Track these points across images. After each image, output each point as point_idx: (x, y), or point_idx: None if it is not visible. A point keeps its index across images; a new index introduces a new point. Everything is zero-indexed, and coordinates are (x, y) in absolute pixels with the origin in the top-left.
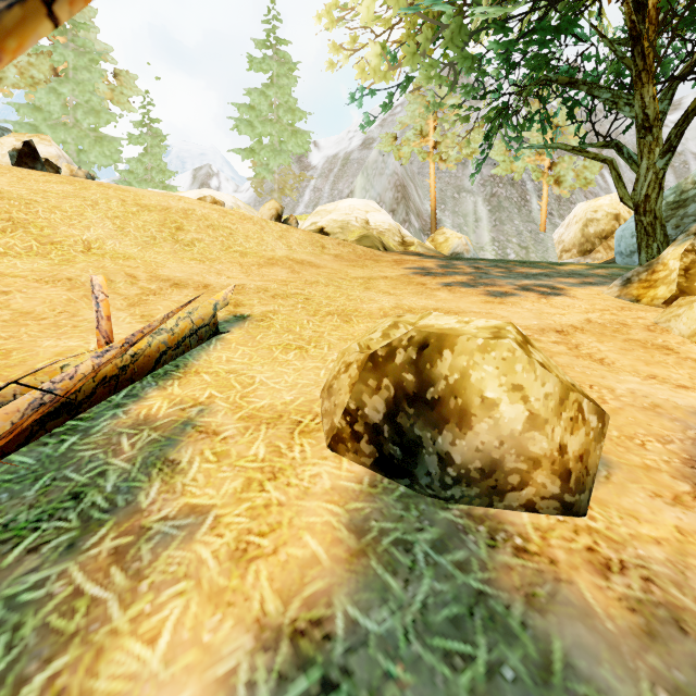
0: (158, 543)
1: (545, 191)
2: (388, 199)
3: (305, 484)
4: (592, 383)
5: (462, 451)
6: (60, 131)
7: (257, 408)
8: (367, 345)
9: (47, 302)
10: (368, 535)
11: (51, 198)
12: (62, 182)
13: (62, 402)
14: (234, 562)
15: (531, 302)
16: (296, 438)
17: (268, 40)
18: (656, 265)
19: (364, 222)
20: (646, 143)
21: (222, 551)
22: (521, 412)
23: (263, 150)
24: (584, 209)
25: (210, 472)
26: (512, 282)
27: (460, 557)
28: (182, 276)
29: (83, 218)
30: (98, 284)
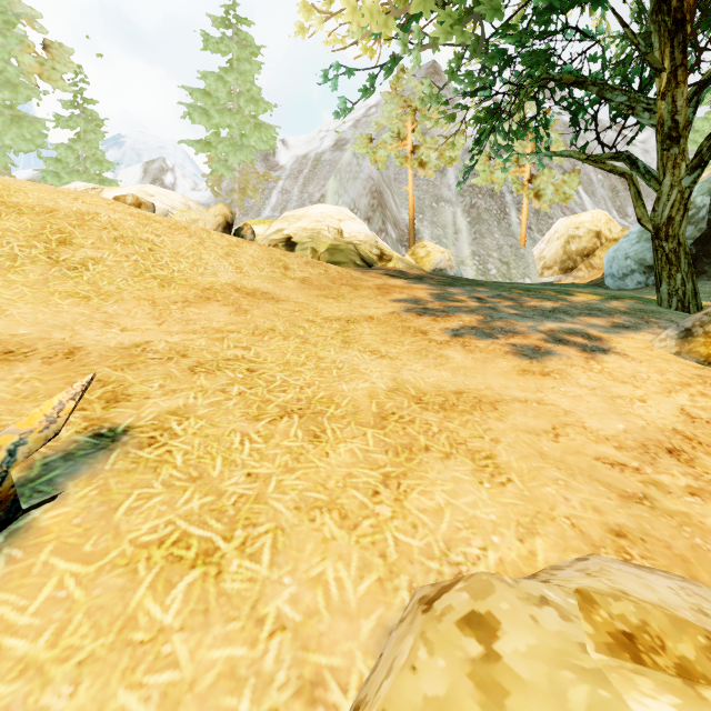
0: None
1: (525, 205)
2: (363, 206)
3: None
4: None
5: None
6: None
7: None
8: None
9: None
10: None
11: None
12: None
13: None
14: None
15: (582, 370)
16: None
17: (226, 18)
18: None
19: (338, 231)
20: (670, 155)
21: None
22: None
23: (221, 144)
24: (566, 225)
25: None
26: (534, 325)
27: None
28: (28, 334)
29: None
30: None
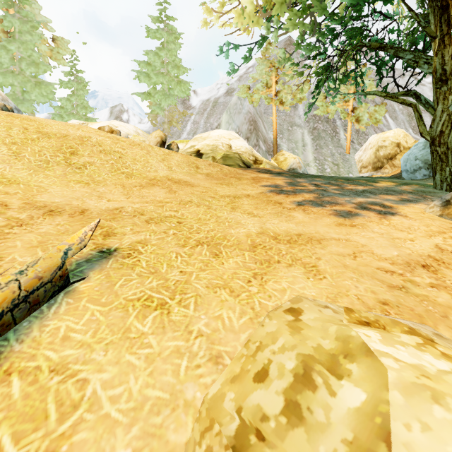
0: None
1: (349, 127)
2: (244, 130)
3: None
4: None
5: None
6: (9, 76)
7: None
8: (255, 426)
9: None
10: None
11: None
12: None
13: None
14: None
15: (376, 224)
16: None
17: (160, 17)
18: None
19: (228, 146)
20: (441, 92)
21: None
22: None
23: (157, 94)
24: (376, 139)
25: None
26: (349, 199)
27: None
28: (60, 202)
29: None
30: None
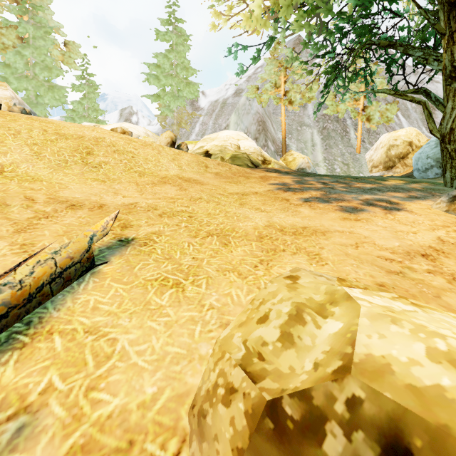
0: None
1: (360, 126)
2: (253, 130)
3: None
4: None
5: None
6: (23, 81)
7: (101, 420)
8: (257, 351)
9: None
10: None
11: None
12: None
13: None
14: None
15: (381, 219)
16: None
17: (169, 19)
18: None
19: (237, 146)
20: (451, 88)
21: None
22: None
23: (166, 96)
24: (388, 138)
25: None
26: (356, 196)
27: None
28: (80, 197)
29: (2, 144)
30: None
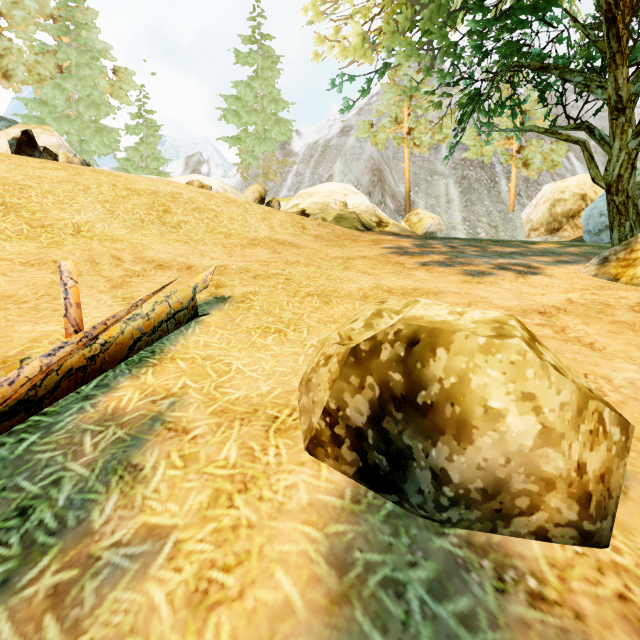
0: (105, 579)
1: (513, 174)
2: (365, 182)
3: (279, 498)
4: (586, 371)
5: (461, 469)
6: (64, 123)
7: (231, 400)
8: (348, 335)
9: (30, 285)
10: (351, 572)
11: (45, 183)
12: (57, 168)
13: (19, 400)
14: (191, 610)
15: (509, 282)
16: (271, 438)
17: (253, 36)
18: (634, 244)
19: (343, 204)
20: (619, 124)
21: (178, 594)
22: (532, 425)
23: (249, 138)
24: (552, 190)
25: (175, 481)
26: (488, 261)
27: (463, 606)
28: (166, 258)
29: (74, 202)
30: (67, 270)
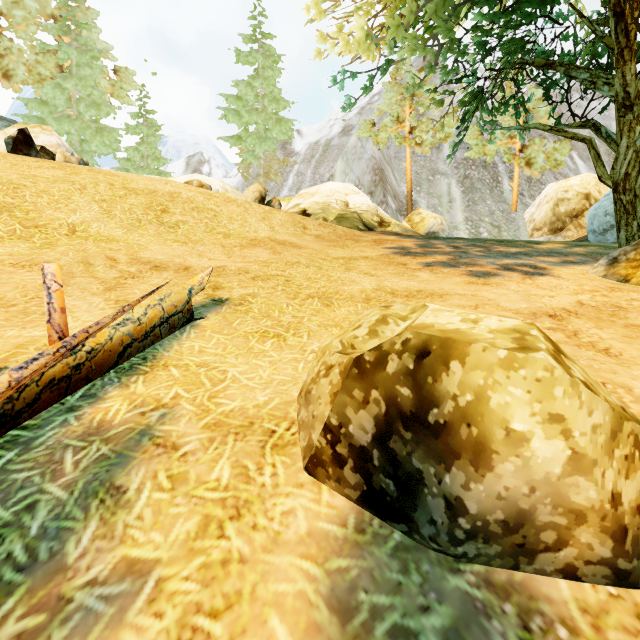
0: (75, 627)
1: (516, 173)
2: (367, 182)
3: (274, 526)
4: (603, 380)
5: (479, 498)
6: (64, 122)
7: (225, 412)
8: (350, 343)
9: (19, 288)
10: (355, 618)
11: (40, 182)
12: (54, 167)
13: None
14: None
15: (516, 283)
16: (267, 455)
17: (254, 35)
18: None
19: (344, 203)
20: (626, 121)
21: None
22: (560, 450)
23: (250, 137)
24: (555, 189)
25: (160, 506)
26: (493, 261)
27: None
28: (163, 258)
29: (70, 201)
30: (50, 272)
